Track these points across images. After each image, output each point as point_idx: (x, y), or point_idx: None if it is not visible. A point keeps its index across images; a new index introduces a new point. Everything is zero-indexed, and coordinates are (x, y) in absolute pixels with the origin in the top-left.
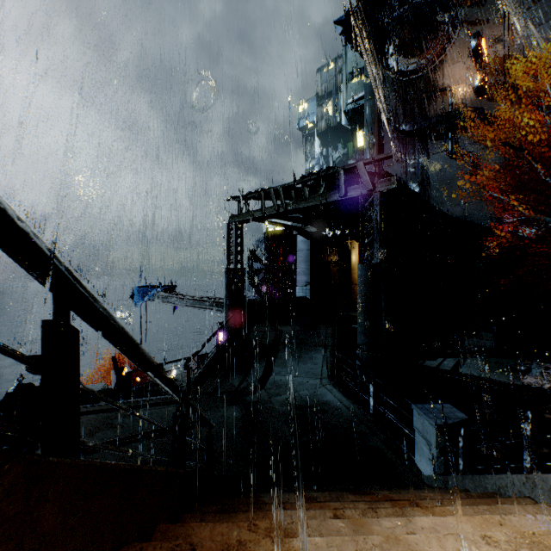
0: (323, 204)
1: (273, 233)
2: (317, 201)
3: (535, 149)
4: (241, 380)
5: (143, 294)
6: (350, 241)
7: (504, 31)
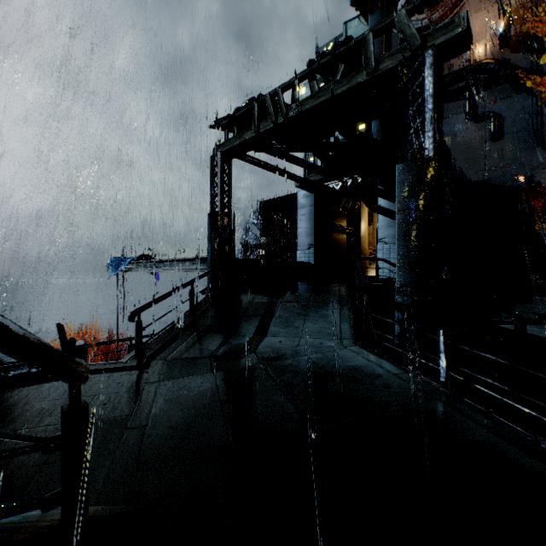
0: (340, 96)
1: (269, 202)
2: (331, 93)
3: None
4: (221, 343)
5: (117, 263)
6: (359, 204)
7: None
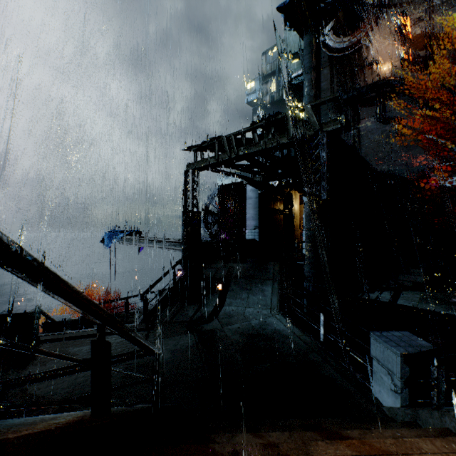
0: (272, 148)
1: (225, 186)
2: (266, 145)
3: (453, 112)
4: (195, 311)
5: (112, 237)
6: (293, 192)
7: (425, 11)
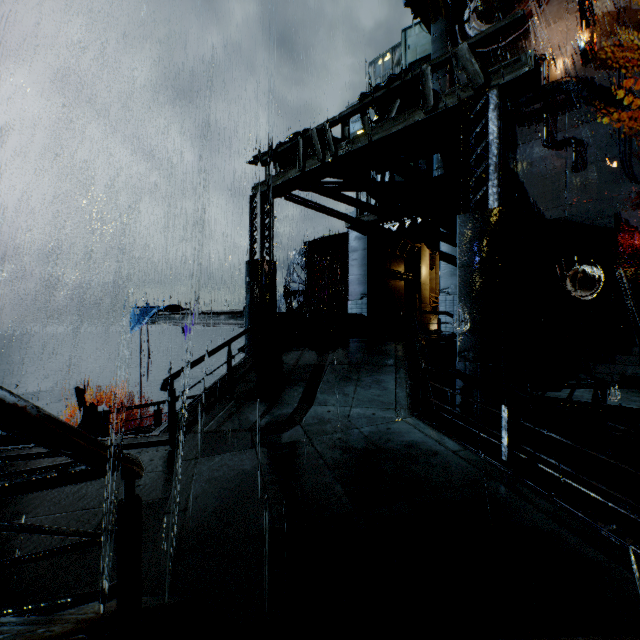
0: (395, 135)
1: (316, 242)
2: (386, 131)
3: None
4: (262, 413)
5: (141, 314)
6: (420, 246)
7: None
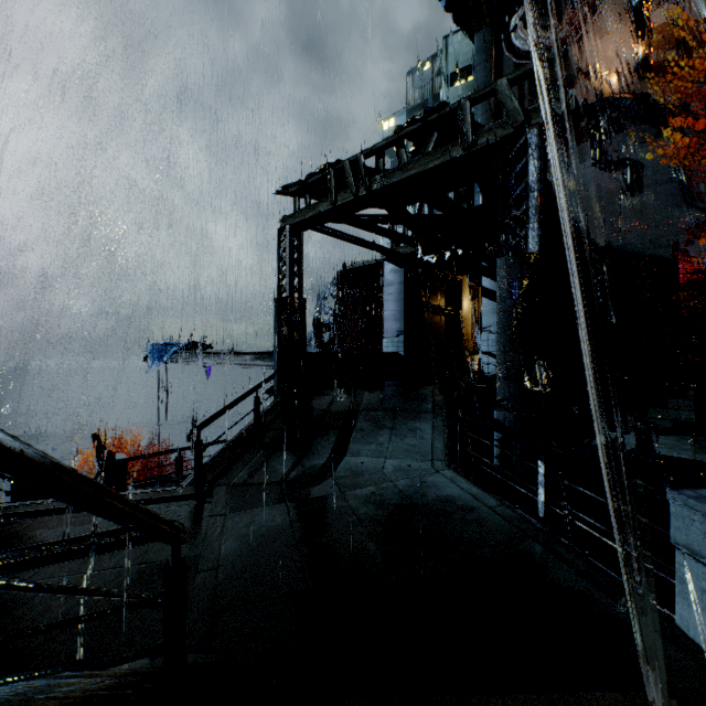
0: (432, 170)
1: (349, 273)
2: (422, 166)
3: None
4: (293, 465)
5: (159, 352)
6: (461, 278)
7: None
